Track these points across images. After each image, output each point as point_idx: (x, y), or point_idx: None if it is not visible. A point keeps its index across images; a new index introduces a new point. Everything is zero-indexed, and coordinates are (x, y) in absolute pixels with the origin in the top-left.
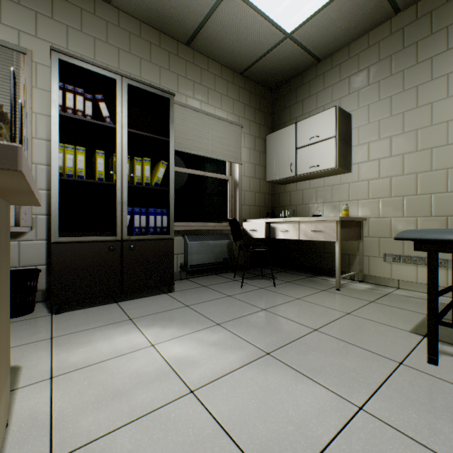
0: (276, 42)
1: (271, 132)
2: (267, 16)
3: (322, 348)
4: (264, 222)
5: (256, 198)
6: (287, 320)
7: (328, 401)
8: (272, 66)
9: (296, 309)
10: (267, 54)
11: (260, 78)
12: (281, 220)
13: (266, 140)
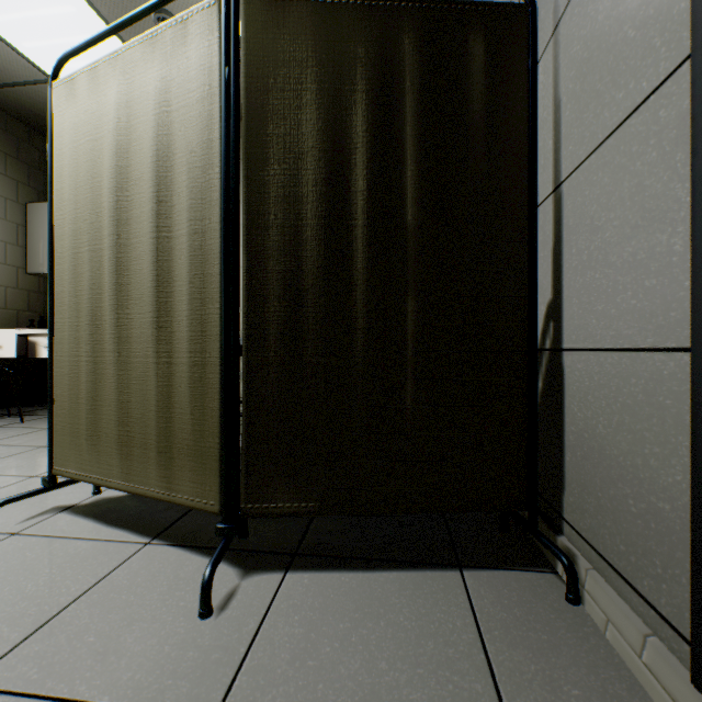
0: (35, 78)
1: (44, 199)
2: (10, 42)
3: (36, 456)
4: (15, 334)
5: (10, 297)
6: (9, 446)
7: (2, 481)
8: (36, 105)
9: (35, 437)
10: (23, 87)
11: (17, 112)
12: (45, 332)
13: (28, 210)
